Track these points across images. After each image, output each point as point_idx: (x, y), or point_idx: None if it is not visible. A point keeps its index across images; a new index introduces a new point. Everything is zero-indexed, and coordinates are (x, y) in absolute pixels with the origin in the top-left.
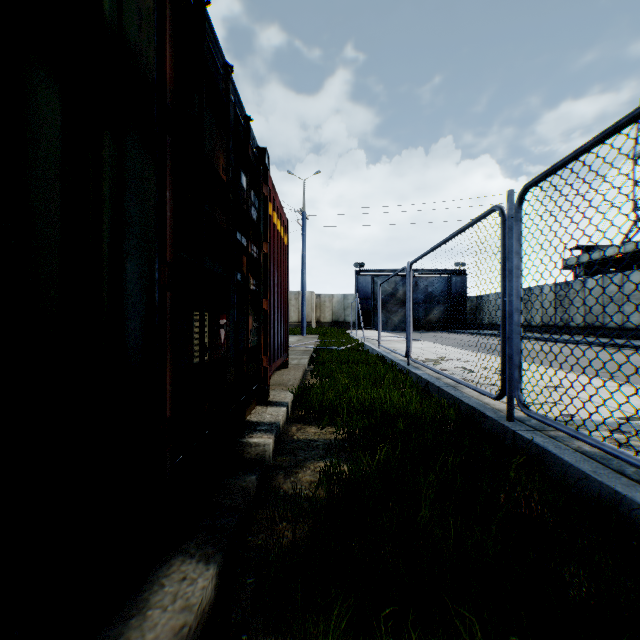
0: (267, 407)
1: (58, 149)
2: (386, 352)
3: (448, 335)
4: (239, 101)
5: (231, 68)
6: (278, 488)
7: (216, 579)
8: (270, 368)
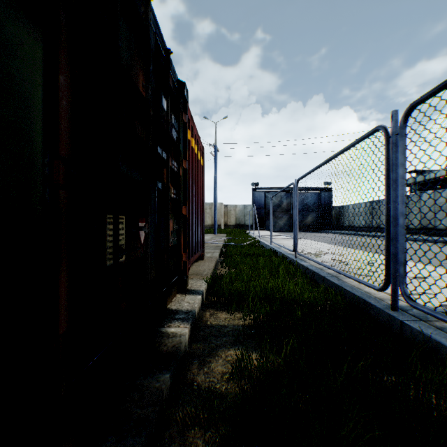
0: (185, 295)
1: None
2: (277, 247)
3: (319, 234)
4: (160, 34)
5: None
6: (192, 380)
7: None
8: (189, 261)
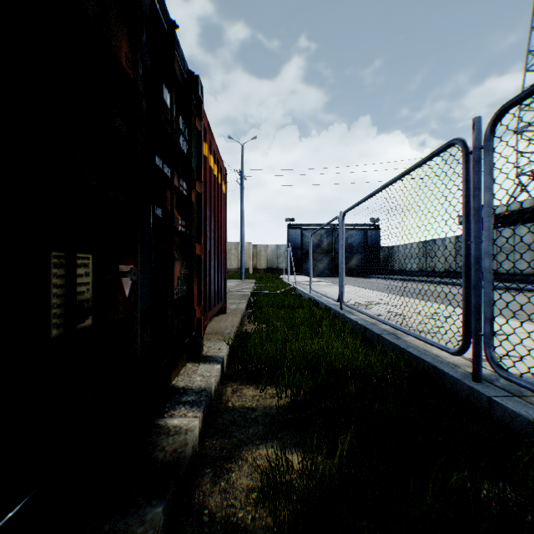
0: (199, 364)
1: None
2: (317, 296)
3: (366, 280)
4: None
5: None
6: (201, 505)
7: None
8: (205, 317)
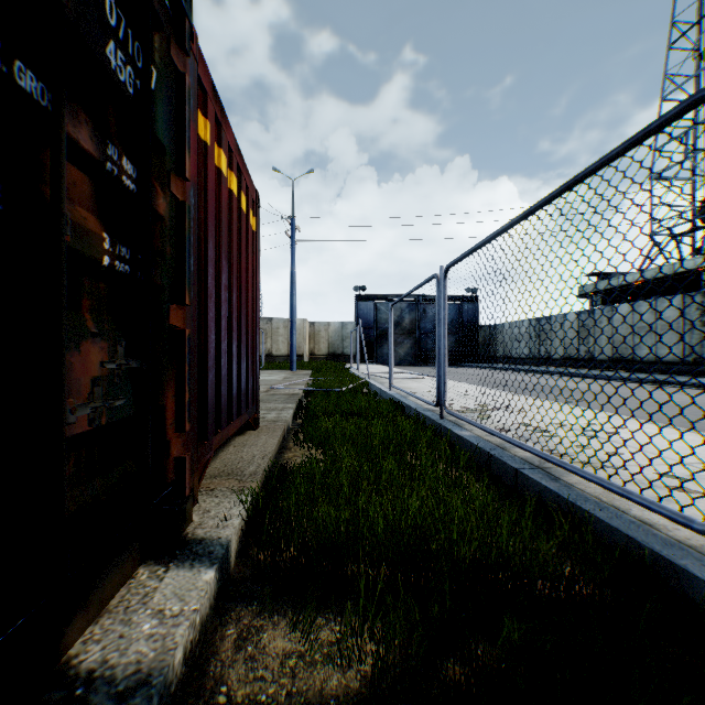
0: (166, 570)
1: None
2: (401, 396)
3: (462, 370)
4: None
5: None
6: None
7: None
8: (205, 448)
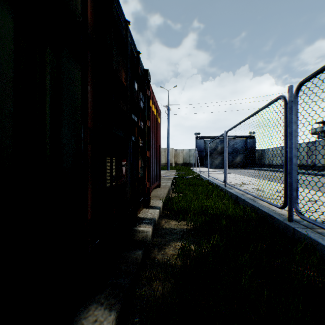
0: (149, 209)
1: (11, 51)
2: (212, 179)
3: (245, 170)
4: (133, 43)
5: (128, 22)
6: (154, 257)
7: (115, 321)
8: (150, 188)
